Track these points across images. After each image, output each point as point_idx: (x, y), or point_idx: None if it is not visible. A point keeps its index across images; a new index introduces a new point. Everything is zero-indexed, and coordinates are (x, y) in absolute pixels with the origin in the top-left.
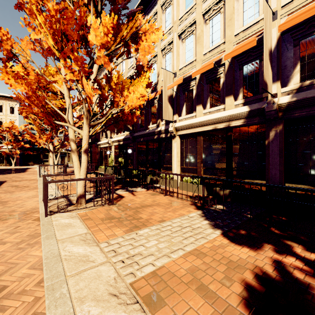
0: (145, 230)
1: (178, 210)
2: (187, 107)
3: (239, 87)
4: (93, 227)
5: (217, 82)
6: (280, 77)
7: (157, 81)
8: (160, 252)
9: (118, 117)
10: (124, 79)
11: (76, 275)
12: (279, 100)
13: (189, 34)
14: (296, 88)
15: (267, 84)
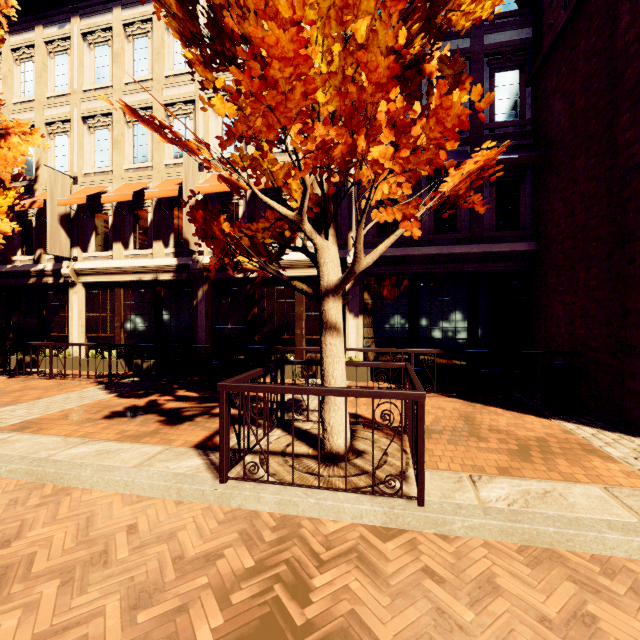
0: (10, 407)
1: (69, 389)
2: (98, 239)
3: (170, 232)
4: None
5: (144, 216)
6: None
7: (36, 176)
8: (32, 414)
9: None
10: None
11: None
12: (204, 259)
13: (102, 125)
14: None
15: (190, 242)
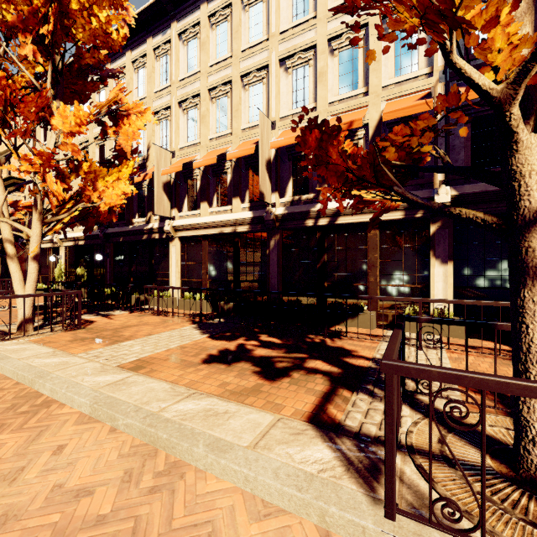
0: (129, 342)
1: (171, 326)
2: (190, 201)
3: (246, 189)
4: (61, 347)
5: (224, 177)
6: (278, 187)
7: (148, 156)
8: (145, 351)
9: (87, 212)
10: (97, 162)
11: (60, 370)
12: (276, 211)
13: (193, 106)
14: (289, 201)
15: (265, 194)
